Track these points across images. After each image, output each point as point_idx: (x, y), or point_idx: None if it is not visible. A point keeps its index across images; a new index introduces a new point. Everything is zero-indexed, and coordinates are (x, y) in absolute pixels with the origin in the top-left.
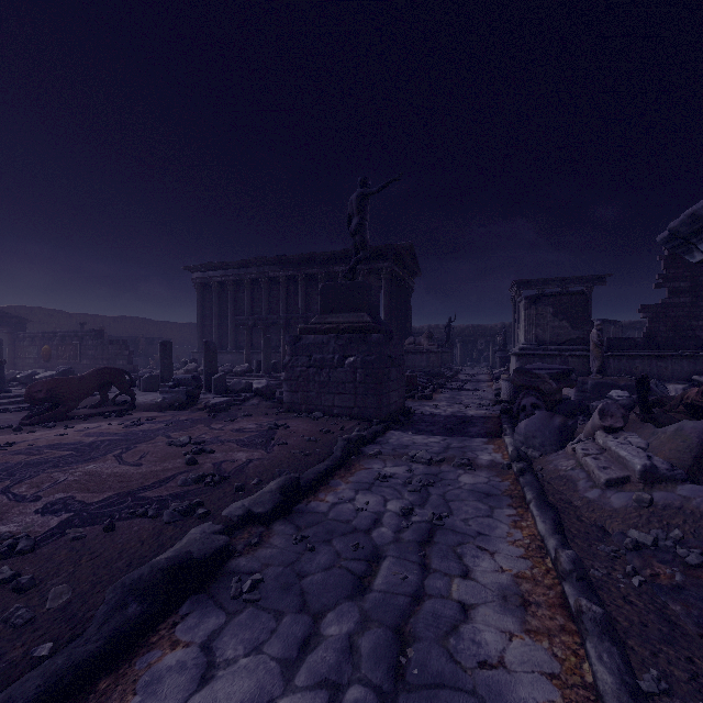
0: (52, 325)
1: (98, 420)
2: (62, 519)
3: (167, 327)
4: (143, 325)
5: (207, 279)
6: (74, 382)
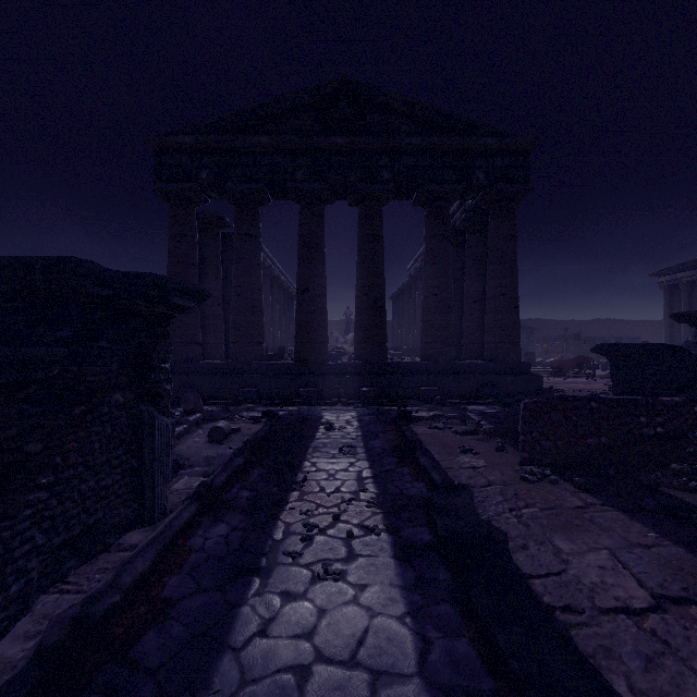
0: (545, 330)
1: (577, 378)
2: (568, 389)
3: (639, 326)
4: (614, 325)
5: (673, 281)
6: (566, 361)
